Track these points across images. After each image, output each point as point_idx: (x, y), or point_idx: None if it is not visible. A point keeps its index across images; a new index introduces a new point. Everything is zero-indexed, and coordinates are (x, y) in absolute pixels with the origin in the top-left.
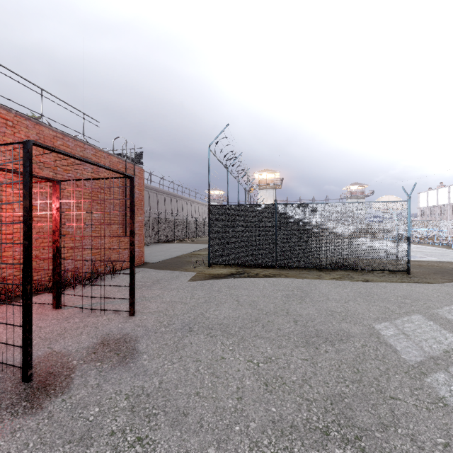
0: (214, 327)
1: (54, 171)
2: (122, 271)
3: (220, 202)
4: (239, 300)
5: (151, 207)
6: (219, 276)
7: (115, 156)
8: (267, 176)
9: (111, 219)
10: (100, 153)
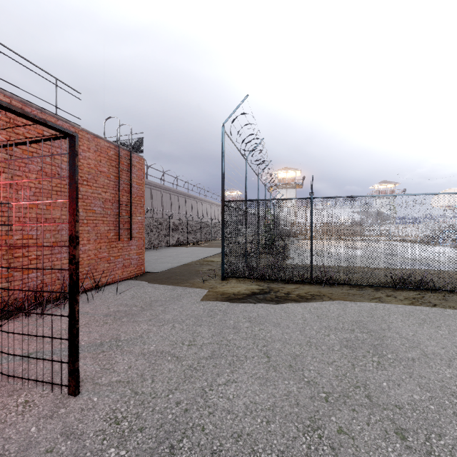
0: (225, 449)
1: (6, 152)
2: (112, 285)
3: (237, 199)
4: (269, 353)
5: (164, 207)
6: (235, 297)
7: (103, 140)
8: (287, 175)
9: (98, 219)
10: (81, 134)
